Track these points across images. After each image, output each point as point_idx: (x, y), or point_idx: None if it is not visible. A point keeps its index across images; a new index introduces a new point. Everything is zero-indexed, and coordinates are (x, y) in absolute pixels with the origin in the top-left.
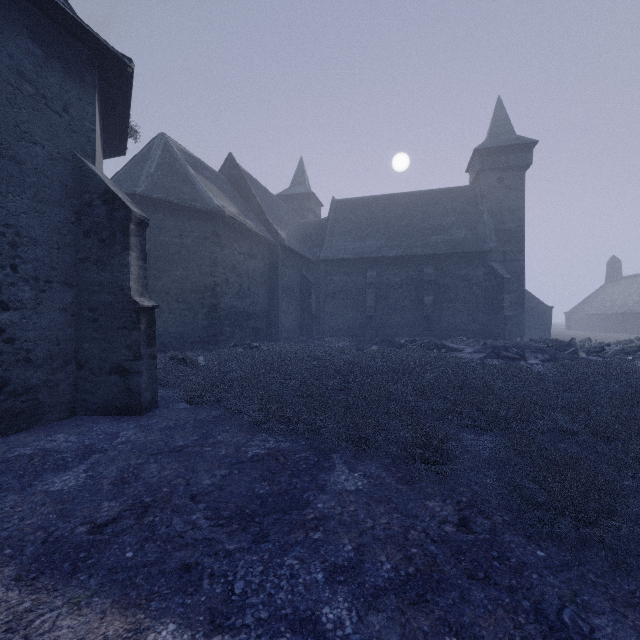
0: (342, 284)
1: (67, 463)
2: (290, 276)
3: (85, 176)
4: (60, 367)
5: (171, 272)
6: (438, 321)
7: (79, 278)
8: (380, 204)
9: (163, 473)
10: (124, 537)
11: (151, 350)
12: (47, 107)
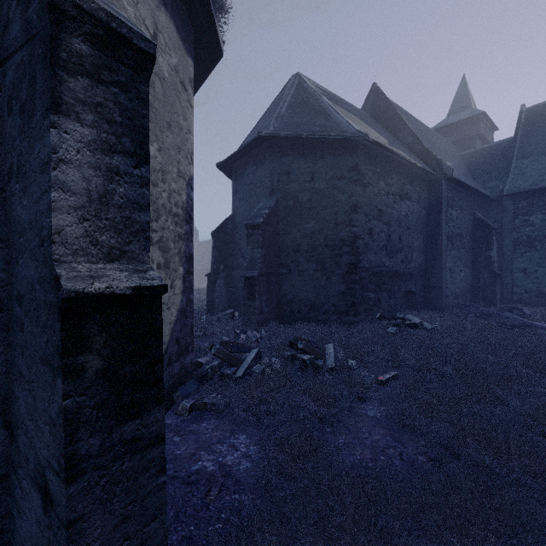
0: None
1: None
2: (458, 220)
3: None
4: None
5: (301, 225)
6: None
7: (9, 220)
8: None
9: None
10: None
11: (136, 424)
12: None
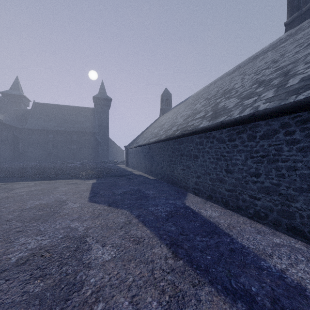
0: (37, 139)
1: None
2: (6, 135)
3: None
4: None
5: None
6: (78, 155)
7: None
8: (57, 108)
9: None
10: None
11: None
12: None
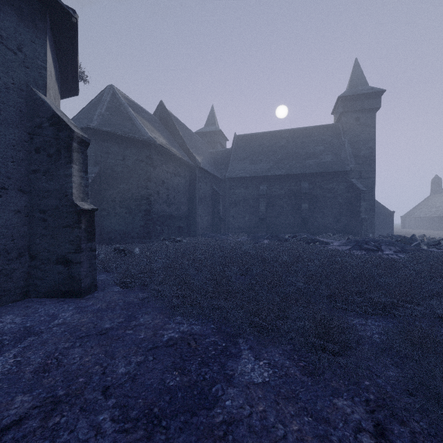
0: (242, 195)
1: (2, 346)
2: (204, 189)
3: (36, 103)
4: (15, 258)
5: (116, 185)
6: (312, 222)
7: (31, 186)
8: (269, 138)
9: (84, 359)
10: None
11: (91, 244)
12: (3, 45)
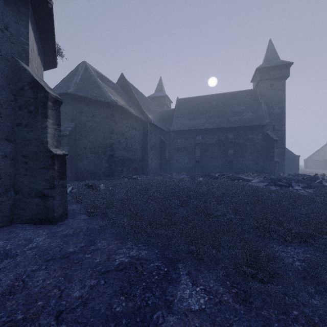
0: (182, 144)
1: None
2: (154, 139)
3: (19, 71)
4: (2, 193)
5: (87, 136)
6: (236, 164)
7: (16, 136)
8: (203, 100)
9: (46, 282)
10: None
11: (62, 182)
12: None
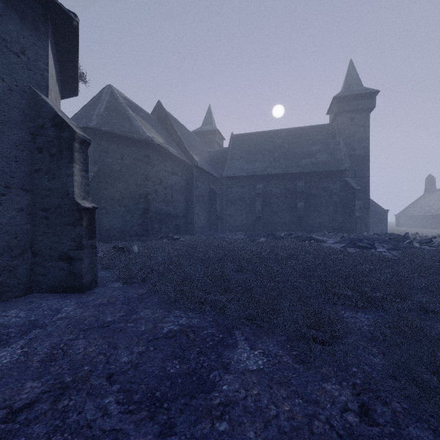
0: (238, 194)
1: (9, 338)
2: (201, 188)
3: (38, 104)
4: (18, 255)
5: (115, 184)
6: (307, 220)
7: (34, 185)
8: (265, 137)
9: (88, 349)
10: (34, 427)
11: (91, 241)
12: (6, 48)
